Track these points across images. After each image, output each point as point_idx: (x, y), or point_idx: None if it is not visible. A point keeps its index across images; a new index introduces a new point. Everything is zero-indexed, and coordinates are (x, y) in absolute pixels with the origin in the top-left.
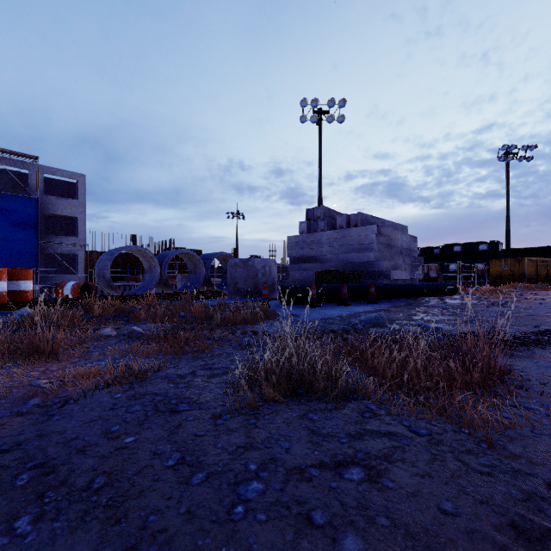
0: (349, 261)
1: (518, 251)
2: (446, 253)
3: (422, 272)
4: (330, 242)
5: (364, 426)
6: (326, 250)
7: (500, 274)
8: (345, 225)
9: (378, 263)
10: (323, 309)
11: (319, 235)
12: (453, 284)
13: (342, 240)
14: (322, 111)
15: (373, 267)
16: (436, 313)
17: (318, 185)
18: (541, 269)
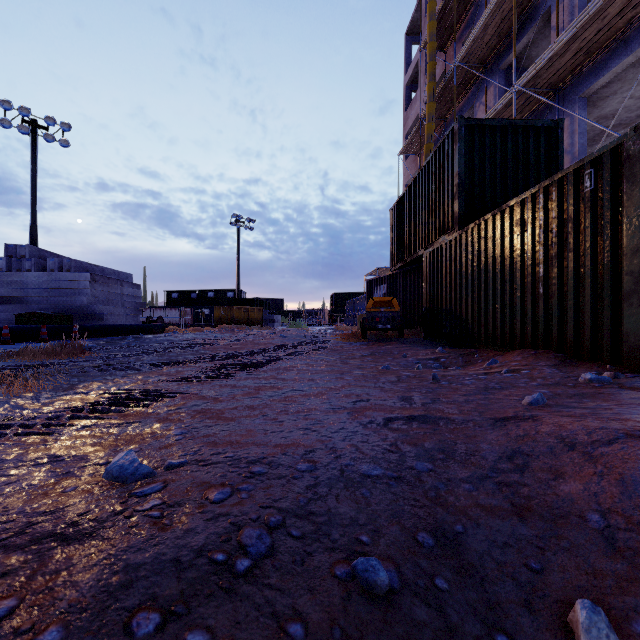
0: (62, 304)
1: (239, 300)
2: (201, 298)
3: (153, 316)
4: (39, 283)
5: (3, 364)
6: (34, 291)
7: (220, 318)
8: (57, 269)
9: (92, 306)
10: (16, 345)
11: (25, 275)
12: (162, 325)
13: (53, 283)
14: (37, 124)
15: (87, 310)
16: (116, 342)
17: (32, 210)
18: (245, 314)
